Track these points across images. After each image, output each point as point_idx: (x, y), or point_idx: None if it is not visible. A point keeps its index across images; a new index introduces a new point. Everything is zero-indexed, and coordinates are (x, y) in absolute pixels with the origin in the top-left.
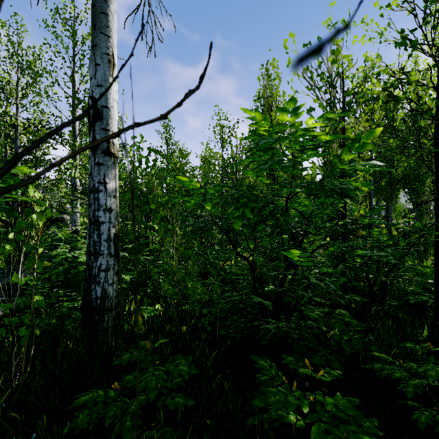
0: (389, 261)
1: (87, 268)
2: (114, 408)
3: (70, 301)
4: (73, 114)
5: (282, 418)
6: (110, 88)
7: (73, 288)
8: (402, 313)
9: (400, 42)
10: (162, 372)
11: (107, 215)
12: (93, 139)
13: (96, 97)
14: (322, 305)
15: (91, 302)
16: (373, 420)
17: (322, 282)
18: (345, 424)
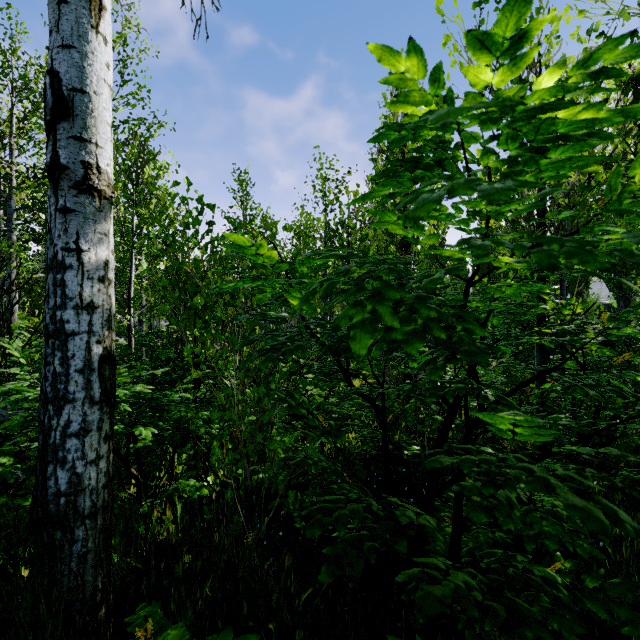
0: None
1: (40, 429)
2: None
3: None
4: None
5: None
6: (92, 53)
7: None
8: None
9: None
10: None
11: (83, 317)
12: (53, 158)
13: (59, 69)
14: None
15: (46, 502)
16: None
17: (590, 500)
18: None
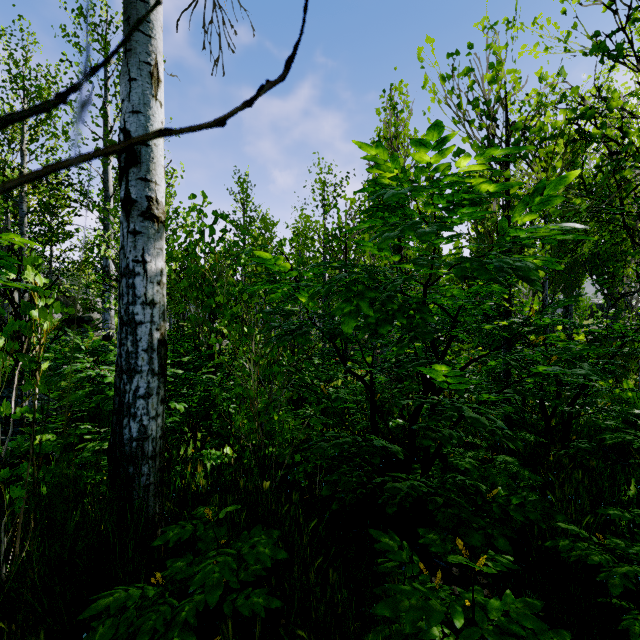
0: (572, 381)
1: (116, 393)
2: (154, 616)
3: (99, 440)
4: (105, 165)
5: (420, 633)
6: (153, 115)
7: (104, 421)
8: (595, 459)
9: (598, 46)
10: (231, 556)
11: (147, 311)
12: (126, 194)
13: (130, 129)
14: (473, 447)
15: (123, 445)
16: (563, 634)
17: (484, 416)
18: (515, 635)
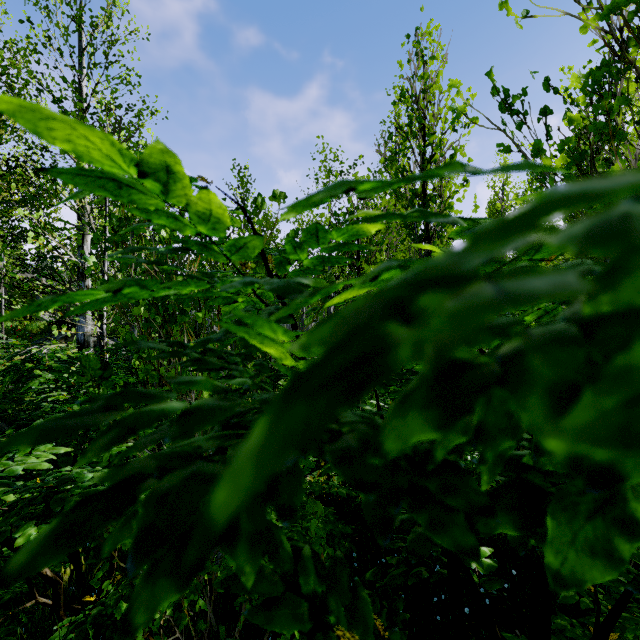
0: None
1: None
2: None
3: None
4: None
5: None
6: None
7: None
8: None
9: None
10: None
11: None
12: None
13: None
14: None
15: None
16: None
17: None
18: None
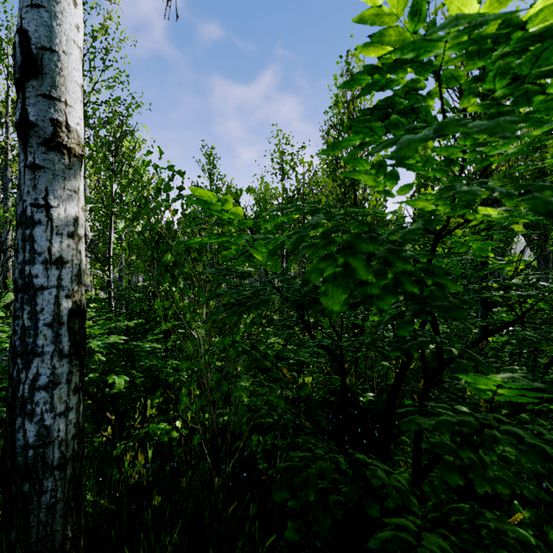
0: None
1: (10, 382)
2: None
3: None
4: None
5: None
6: (61, 13)
7: None
8: None
9: None
10: None
11: (52, 272)
12: (22, 116)
13: (28, 28)
14: None
15: (14, 455)
16: None
17: None
18: None
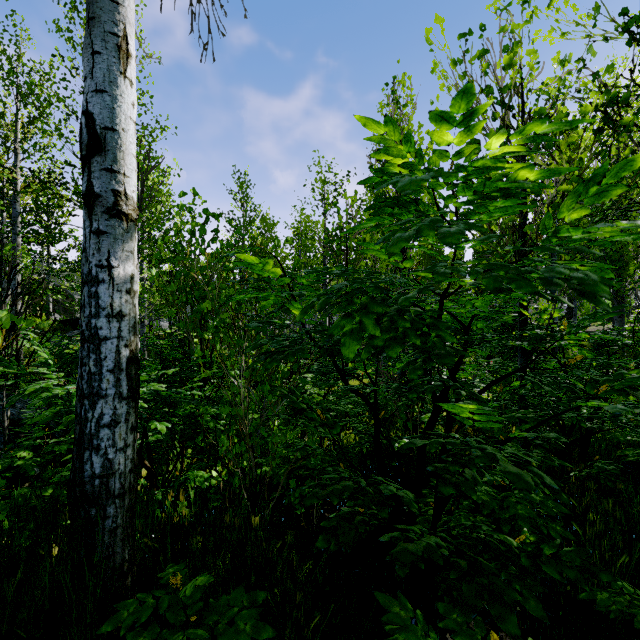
0: None
1: (77, 421)
2: None
3: None
4: None
5: None
6: (120, 96)
7: None
8: (621, 482)
9: (639, 15)
10: (203, 638)
11: (114, 324)
12: (88, 188)
13: (93, 111)
14: None
15: (83, 483)
16: None
17: (524, 469)
18: None
